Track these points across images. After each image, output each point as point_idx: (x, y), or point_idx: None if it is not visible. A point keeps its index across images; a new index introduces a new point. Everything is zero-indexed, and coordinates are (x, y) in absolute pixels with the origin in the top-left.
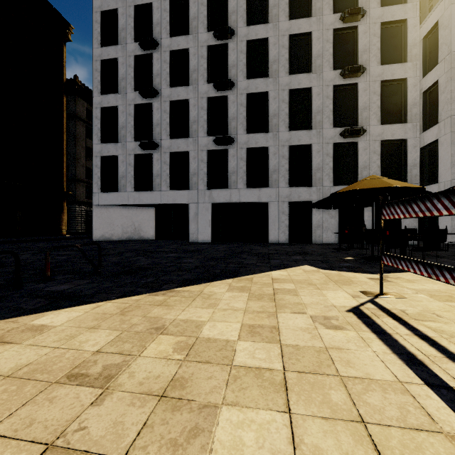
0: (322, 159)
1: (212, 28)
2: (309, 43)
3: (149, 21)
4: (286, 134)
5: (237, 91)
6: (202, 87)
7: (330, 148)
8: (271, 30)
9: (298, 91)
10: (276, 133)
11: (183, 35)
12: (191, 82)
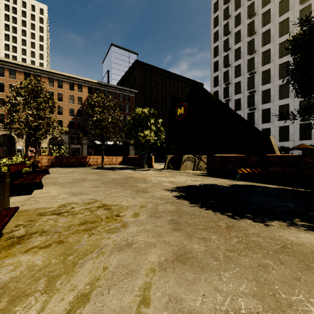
0: (293, 130)
1: (249, 88)
2: (289, 85)
3: (228, 91)
4: (277, 122)
5: (258, 109)
6: (245, 110)
7: (297, 126)
8: (271, 85)
9: (284, 105)
10: (273, 122)
11: (239, 93)
12: (241, 109)
